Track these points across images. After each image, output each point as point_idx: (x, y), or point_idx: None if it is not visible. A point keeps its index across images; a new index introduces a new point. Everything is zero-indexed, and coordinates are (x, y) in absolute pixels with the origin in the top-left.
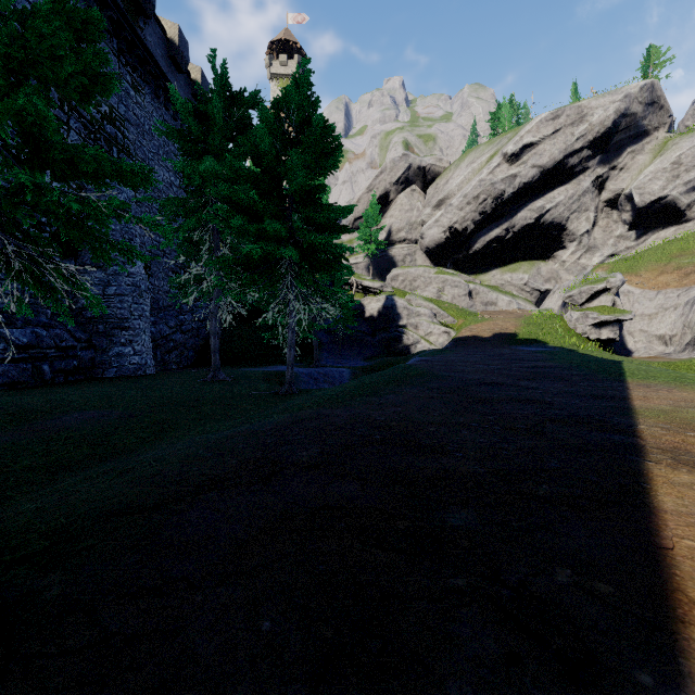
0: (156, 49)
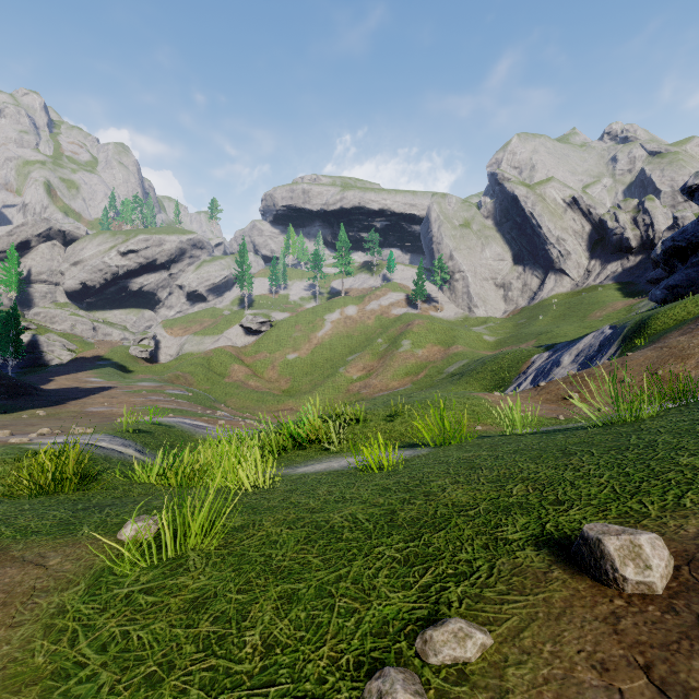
0: None
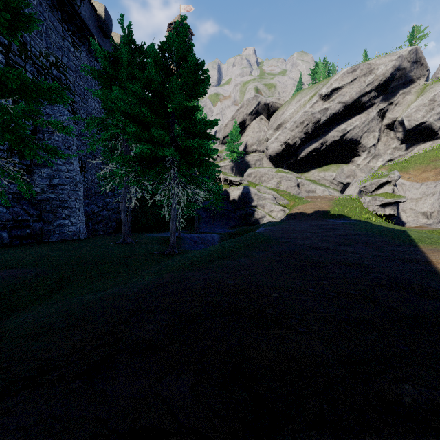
0: (89, 21)
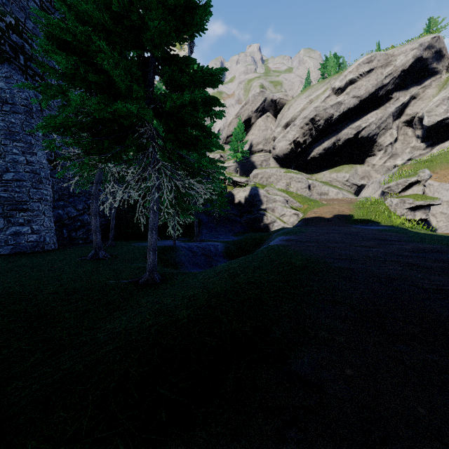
0: None
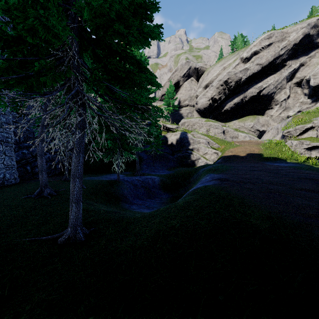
0: None
